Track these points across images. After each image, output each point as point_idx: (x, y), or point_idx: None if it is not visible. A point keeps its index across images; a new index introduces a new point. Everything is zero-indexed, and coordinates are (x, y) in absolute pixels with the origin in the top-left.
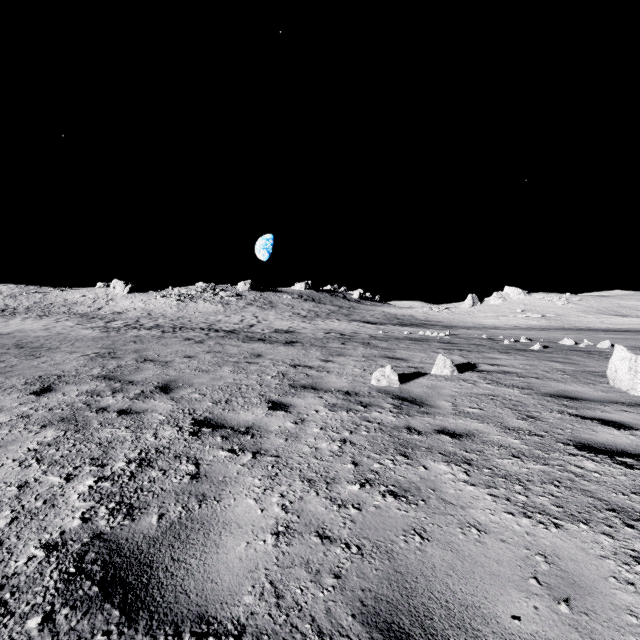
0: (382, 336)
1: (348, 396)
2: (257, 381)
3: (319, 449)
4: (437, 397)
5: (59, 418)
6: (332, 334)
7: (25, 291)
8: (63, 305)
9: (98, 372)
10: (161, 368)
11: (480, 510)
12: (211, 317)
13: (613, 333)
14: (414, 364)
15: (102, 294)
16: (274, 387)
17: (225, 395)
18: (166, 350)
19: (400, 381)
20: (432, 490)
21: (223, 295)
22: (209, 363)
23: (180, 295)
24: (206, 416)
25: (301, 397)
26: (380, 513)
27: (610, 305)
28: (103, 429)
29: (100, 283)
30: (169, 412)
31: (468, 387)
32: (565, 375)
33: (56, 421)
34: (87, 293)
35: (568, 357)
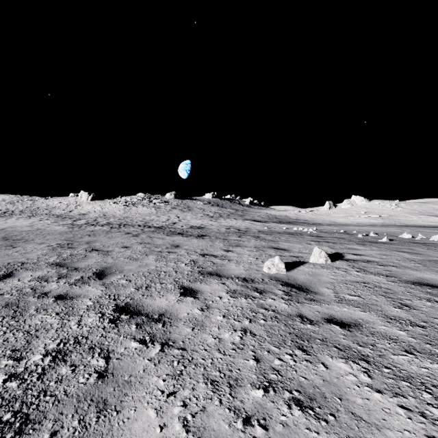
0: (267, 231)
1: (246, 282)
2: (173, 268)
3: (222, 340)
4: (319, 284)
5: (5, 303)
6: (231, 229)
7: (21, 199)
8: (46, 209)
9: (54, 260)
10: (102, 256)
11: (398, 432)
12: (147, 217)
13: (434, 229)
14: (294, 254)
15: (73, 201)
16: (186, 274)
17: (146, 281)
18: (110, 242)
19: (286, 269)
20: (338, 398)
21: (155, 202)
22: (139, 252)
23: (126, 202)
24: (127, 302)
25: (207, 283)
26: (289, 435)
27: (428, 208)
28: (36, 315)
29: (72, 194)
30: (97, 298)
31: (342, 274)
32: (416, 264)
33: (1, 306)
34: (63, 200)
35: (412, 248)
